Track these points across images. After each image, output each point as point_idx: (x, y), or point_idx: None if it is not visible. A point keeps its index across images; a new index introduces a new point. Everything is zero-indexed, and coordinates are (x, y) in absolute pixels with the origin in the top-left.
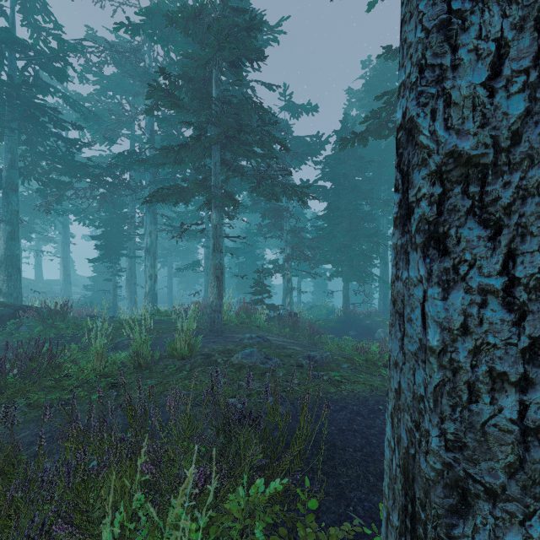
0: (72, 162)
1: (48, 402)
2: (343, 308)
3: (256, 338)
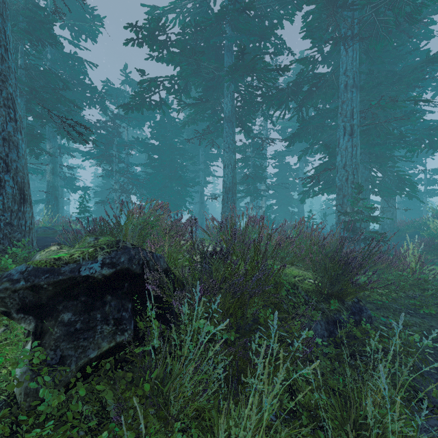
0: None
1: None
2: None
3: (43, 228)
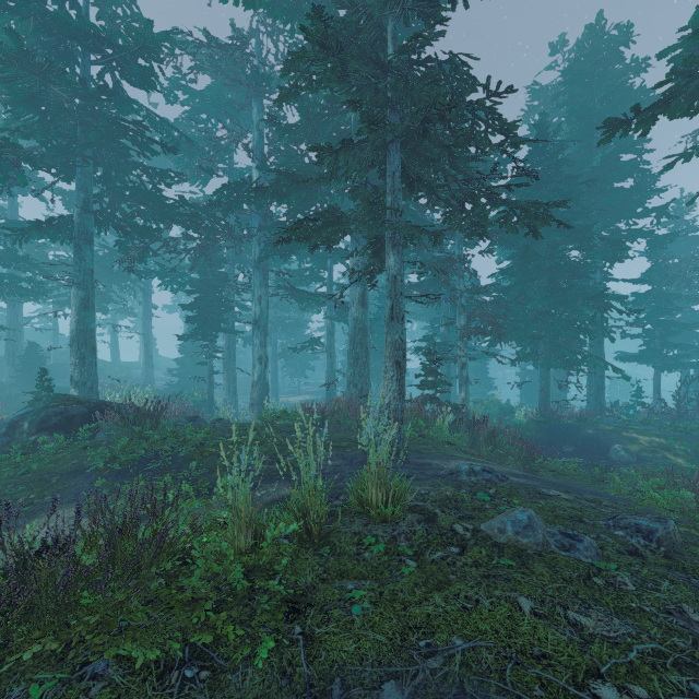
0: (161, 200)
1: None
2: (540, 408)
3: (482, 474)
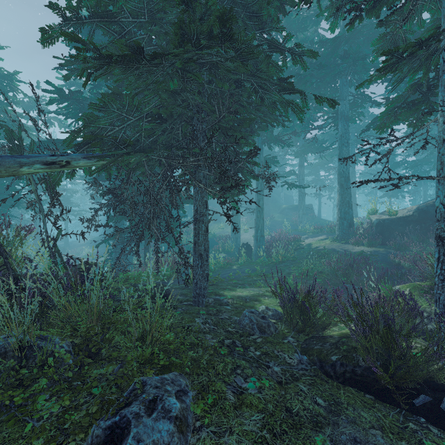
0: None
1: None
2: None
3: None
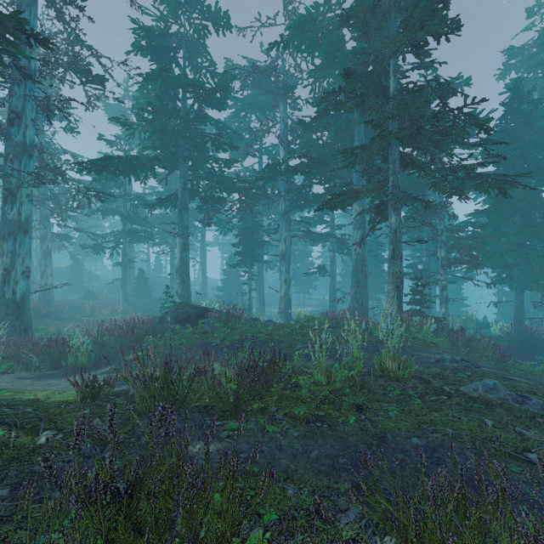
0: (227, 179)
1: (421, 449)
2: (515, 323)
3: (461, 362)
